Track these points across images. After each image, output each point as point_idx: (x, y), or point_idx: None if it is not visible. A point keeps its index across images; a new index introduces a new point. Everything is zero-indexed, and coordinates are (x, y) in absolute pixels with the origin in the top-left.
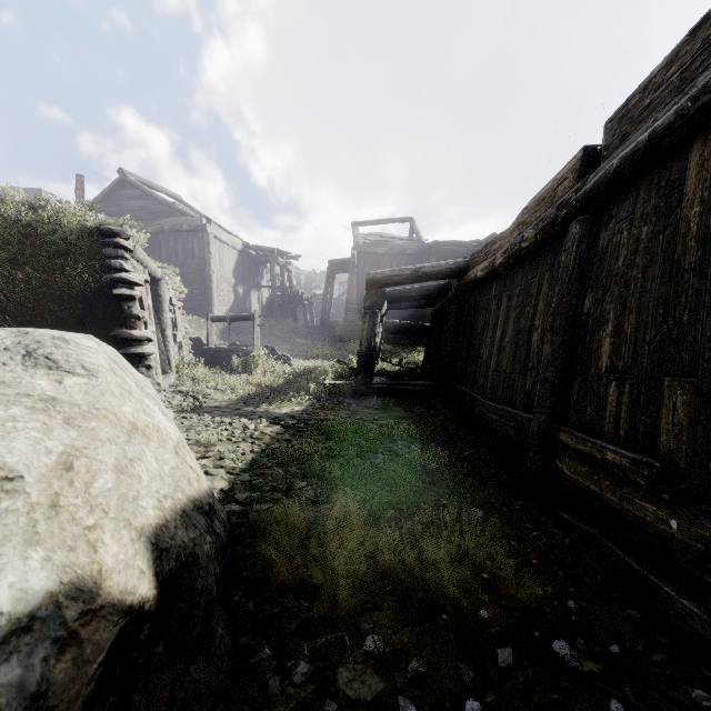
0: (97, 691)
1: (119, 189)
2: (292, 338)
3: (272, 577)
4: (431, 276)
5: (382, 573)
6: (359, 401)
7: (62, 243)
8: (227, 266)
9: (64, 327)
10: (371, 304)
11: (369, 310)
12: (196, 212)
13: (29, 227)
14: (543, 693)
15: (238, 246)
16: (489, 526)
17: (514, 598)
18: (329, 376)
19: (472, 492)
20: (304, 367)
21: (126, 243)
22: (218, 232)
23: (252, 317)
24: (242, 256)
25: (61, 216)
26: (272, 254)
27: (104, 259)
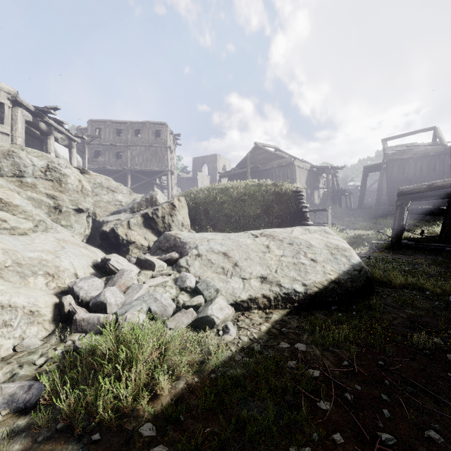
0: (368, 271)
1: (254, 151)
2: (341, 217)
3: (379, 278)
4: (441, 187)
5: (408, 285)
6: (393, 251)
7: (288, 197)
8: (302, 180)
9: (290, 221)
10: (400, 204)
11: (399, 207)
12: (285, 153)
13: (277, 192)
14: (447, 298)
15: (307, 168)
16: (447, 282)
17: (448, 291)
18: (373, 239)
19: (448, 280)
20: (354, 234)
21: (303, 194)
22: (298, 163)
23: (327, 209)
24: (309, 172)
25: (285, 188)
26: (327, 169)
27: (298, 200)
